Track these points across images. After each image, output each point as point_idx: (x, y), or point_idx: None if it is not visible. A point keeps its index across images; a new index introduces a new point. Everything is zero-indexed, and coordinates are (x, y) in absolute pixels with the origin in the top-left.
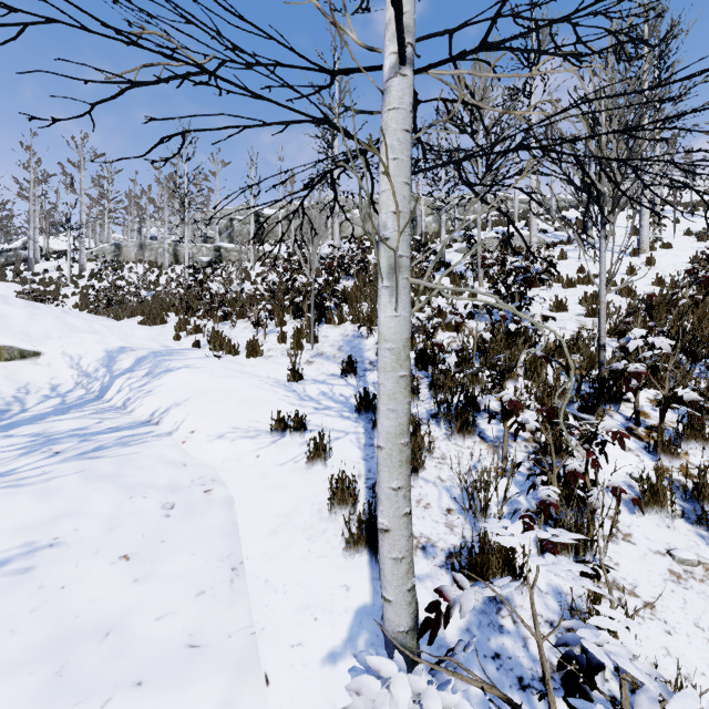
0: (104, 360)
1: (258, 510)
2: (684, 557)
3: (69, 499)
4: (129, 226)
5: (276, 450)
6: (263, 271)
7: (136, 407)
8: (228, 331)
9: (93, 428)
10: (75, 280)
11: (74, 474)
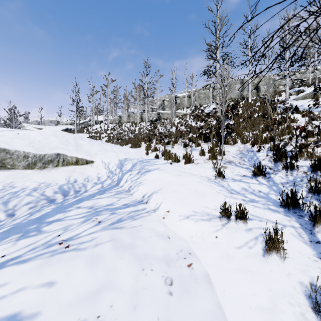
0: (118, 165)
1: (236, 295)
2: None
3: (106, 268)
4: (124, 108)
5: (228, 233)
6: (180, 121)
7: (135, 191)
8: (170, 150)
9: (116, 204)
10: (106, 131)
11: (108, 242)
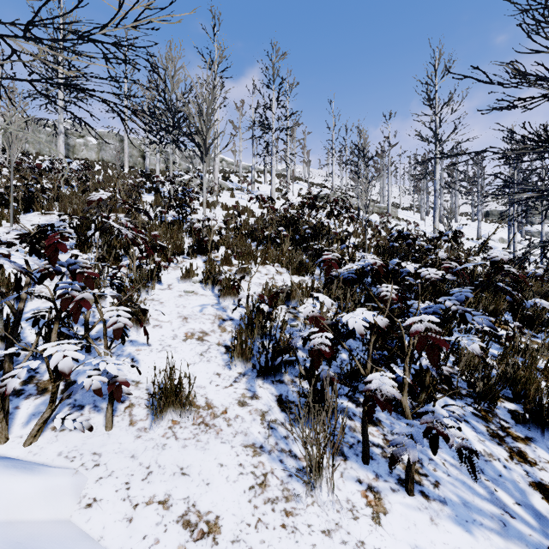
0: None
1: None
2: (187, 290)
3: None
4: None
5: None
6: None
7: None
8: None
9: None
10: None
11: None
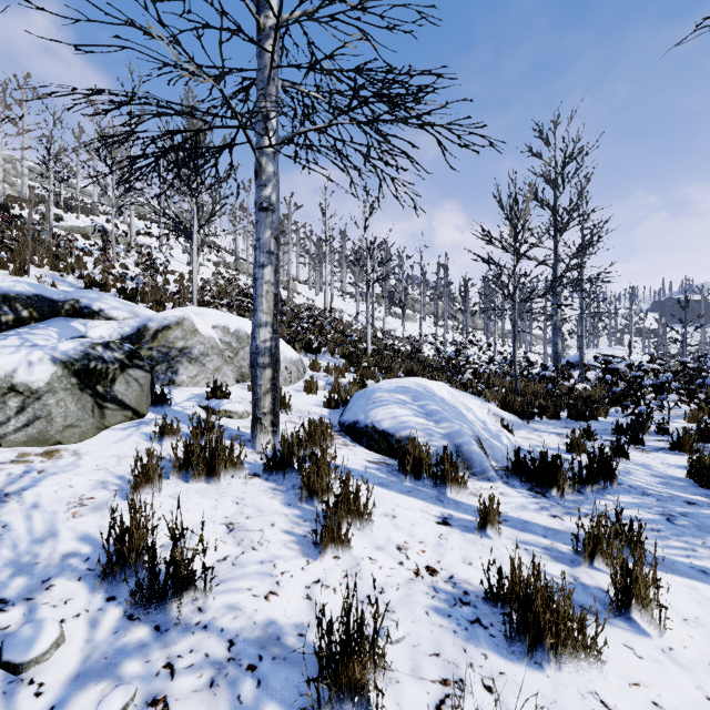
0: None
1: None
2: None
3: None
4: None
5: None
6: None
7: None
8: None
9: None
10: None
11: None
